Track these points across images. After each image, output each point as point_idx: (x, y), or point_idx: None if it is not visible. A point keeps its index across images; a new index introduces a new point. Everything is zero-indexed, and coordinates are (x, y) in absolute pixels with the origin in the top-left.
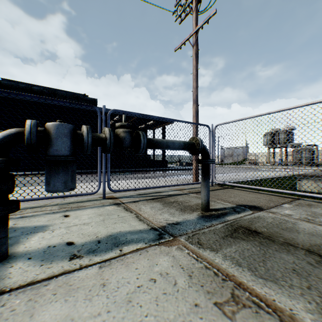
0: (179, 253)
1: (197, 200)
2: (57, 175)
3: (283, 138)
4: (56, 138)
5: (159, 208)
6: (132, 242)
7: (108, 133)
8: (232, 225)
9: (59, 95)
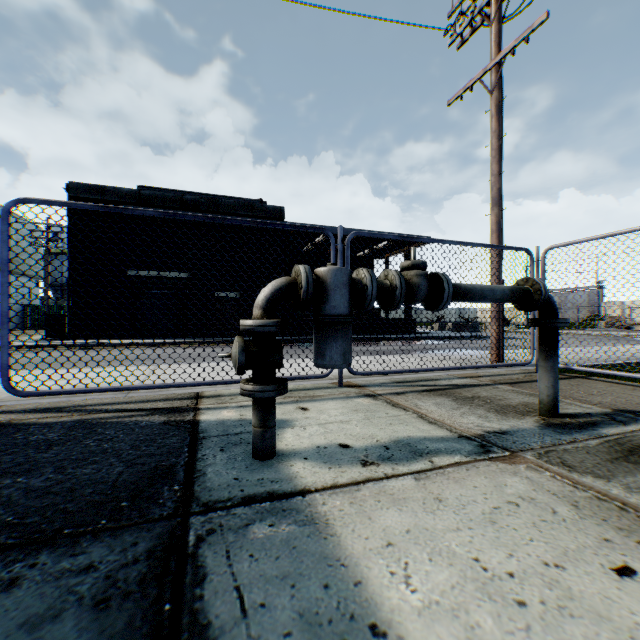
0: (535, 475)
1: (521, 398)
2: (334, 343)
3: None
4: (333, 290)
5: (451, 406)
6: (440, 452)
7: (397, 278)
8: (618, 443)
9: (223, 206)
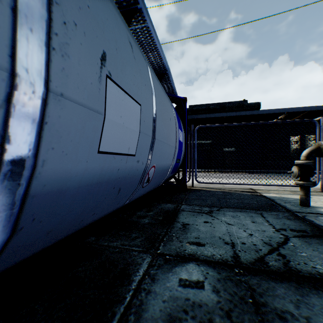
0: None
1: None
2: None
3: None
4: None
5: None
6: None
7: None
8: None
9: (227, 107)
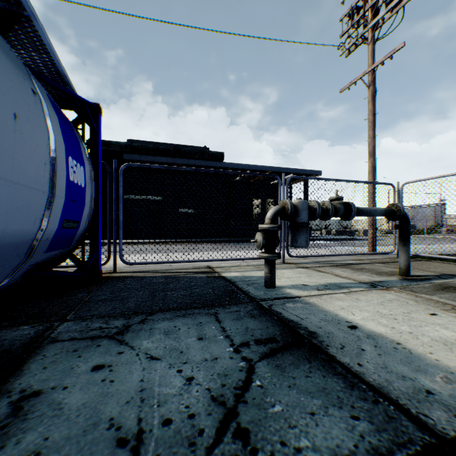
0: (398, 294)
1: (389, 269)
2: (302, 236)
3: None
4: (301, 211)
5: (351, 272)
6: (352, 287)
7: (330, 205)
8: (439, 285)
9: (184, 152)
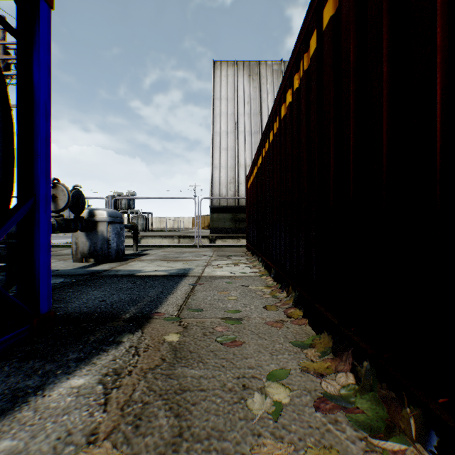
0: None
1: None
2: None
3: (125, 203)
4: None
5: None
6: None
7: None
8: None
9: None
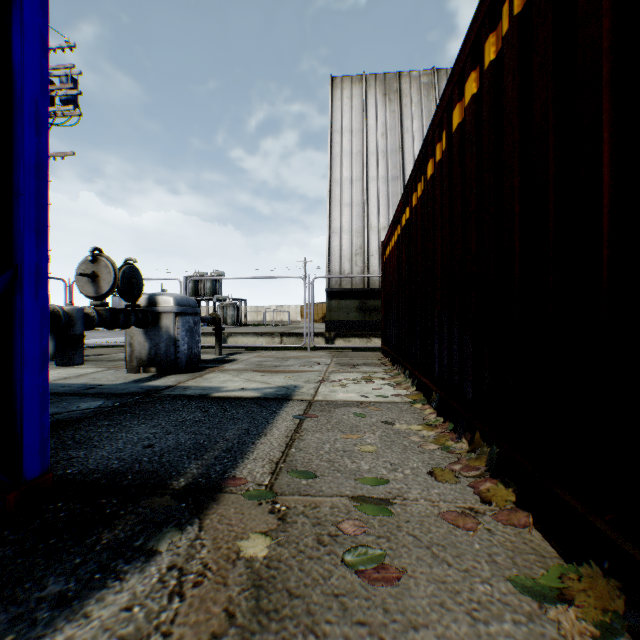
0: None
1: None
2: None
3: (209, 287)
4: None
5: None
6: None
7: None
8: None
9: None
